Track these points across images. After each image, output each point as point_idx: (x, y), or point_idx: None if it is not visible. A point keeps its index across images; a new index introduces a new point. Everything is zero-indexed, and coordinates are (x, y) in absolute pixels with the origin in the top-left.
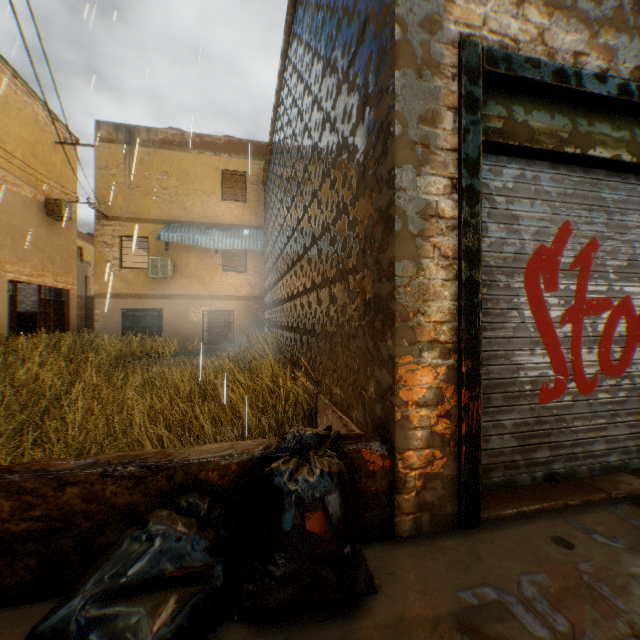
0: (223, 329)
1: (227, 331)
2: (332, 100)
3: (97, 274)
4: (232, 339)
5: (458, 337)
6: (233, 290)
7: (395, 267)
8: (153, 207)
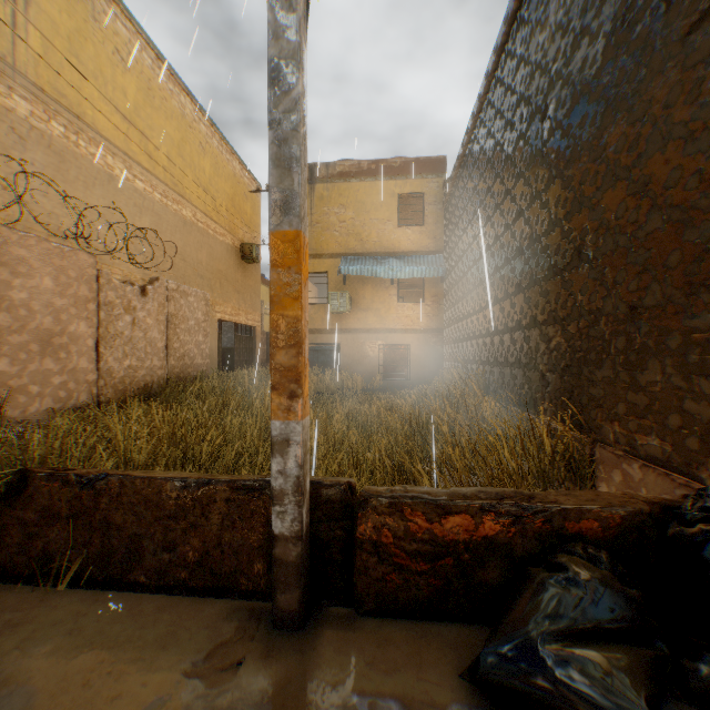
0: (399, 364)
1: (403, 367)
2: (634, 83)
3: None
4: (408, 375)
5: None
6: (409, 322)
7: None
8: (331, 242)
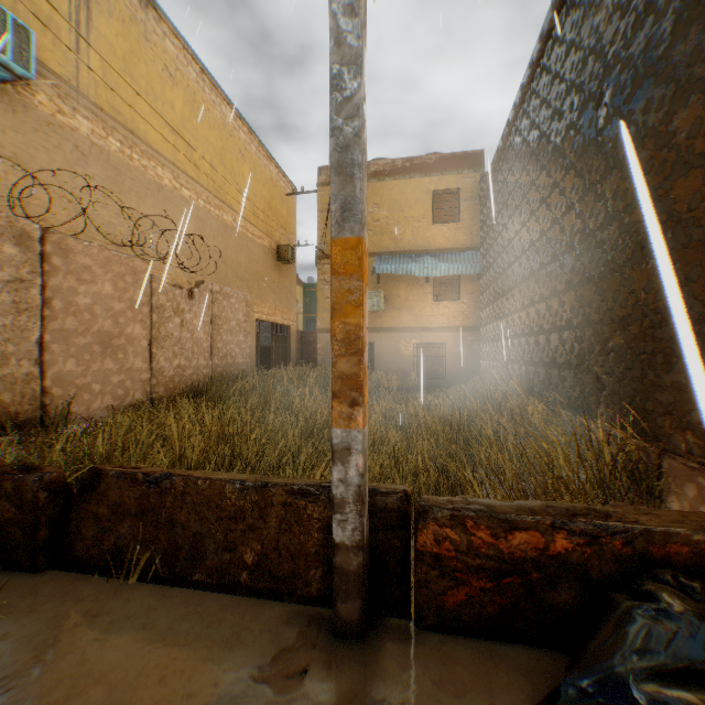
0: (434, 363)
1: (438, 366)
2: None
3: (318, 310)
4: (443, 374)
5: None
6: (445, 321)
7: None
8: None
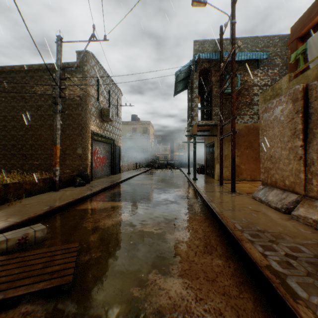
0: None
1: None
2: (65, 121)
3: None
4: None
5: (91, 161)
6: None
7: (87, 154)
8: None
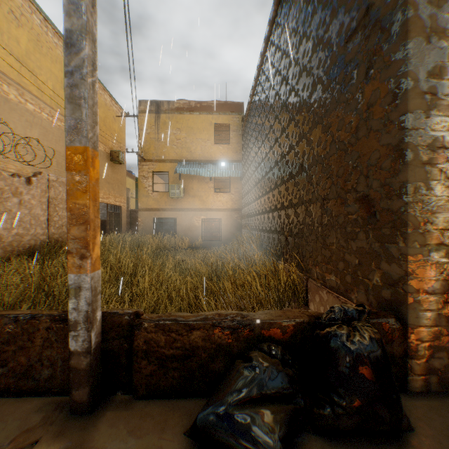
0: (214, 231)
1: (217, 232)
2: (325, 68)
3: (139, 196)
4: (220, 238)
5: None
6: (221, 204)
7: (407, 188)
8: (171, 152)
